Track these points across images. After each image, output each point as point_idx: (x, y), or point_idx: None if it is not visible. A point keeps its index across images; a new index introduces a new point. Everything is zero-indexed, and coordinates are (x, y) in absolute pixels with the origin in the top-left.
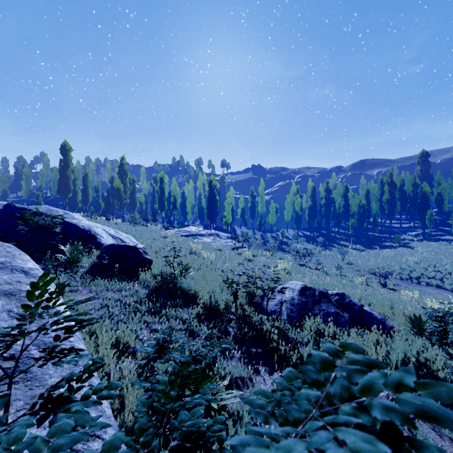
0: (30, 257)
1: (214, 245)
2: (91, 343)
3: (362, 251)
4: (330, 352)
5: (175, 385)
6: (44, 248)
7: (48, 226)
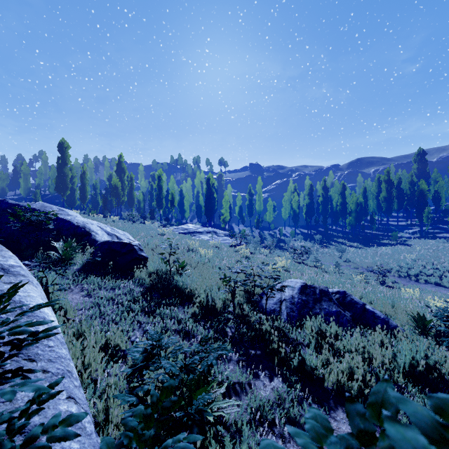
0: (21, 254)
1: (211, 243)
2: (77, 347)
3: (360, 249)
4: (427, 432)
5: (152, 422)
6: (37, 244)
7: (41, 222)
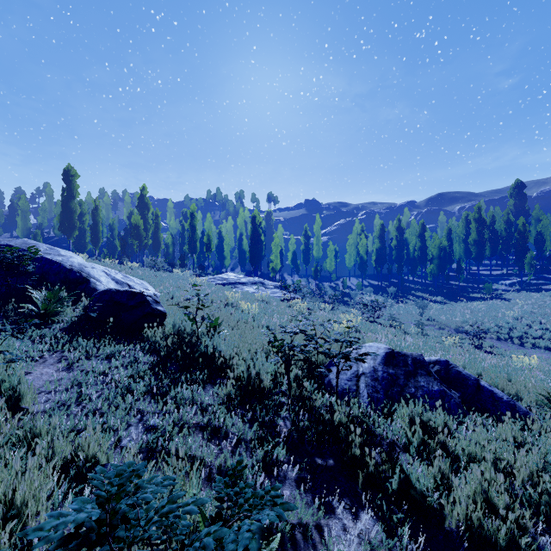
0: None
1: (257, 296)
2: (1, 471)
3: (445, 304)
4: None
5: None
6: (9, 295)
7: (18, 264)
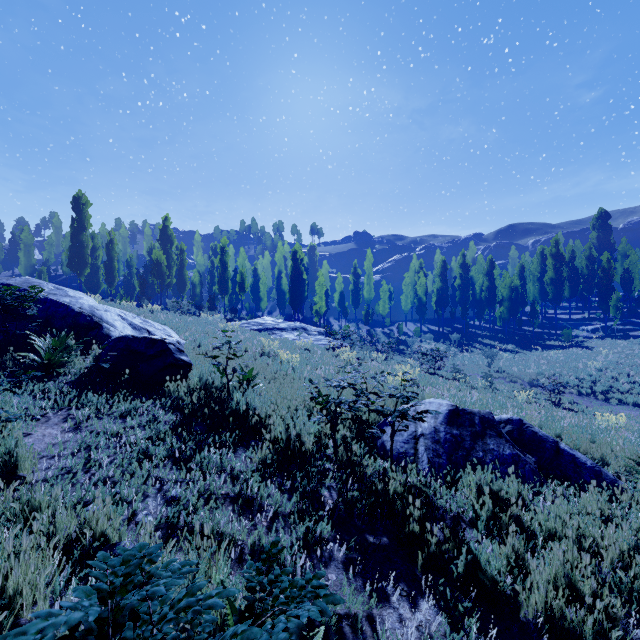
0: None
1: (298, 343)
2: None
3: (517, 353)
4: None
5: None
6: (7, 342)
7: (18, 306)
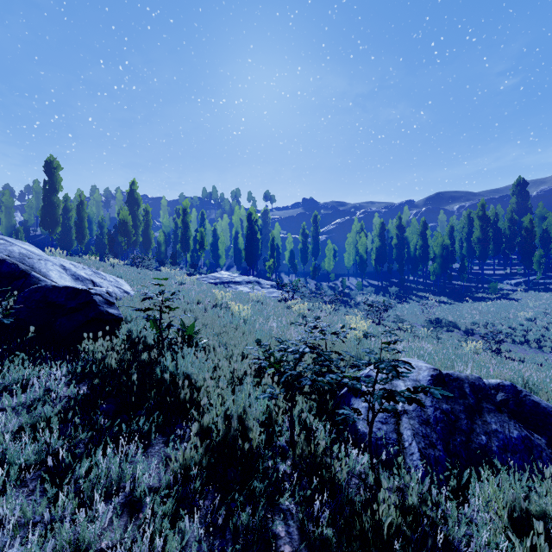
0: None
1: (251, 295)
2: None
3: (450, 305)
4: None
5: None
6: None
7: None
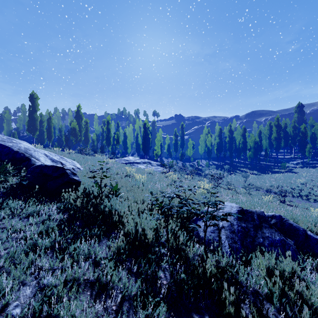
0: None
1: (146, 170)
2: None
3: (258, 175)
4: None
5: None
6: None
7: None
